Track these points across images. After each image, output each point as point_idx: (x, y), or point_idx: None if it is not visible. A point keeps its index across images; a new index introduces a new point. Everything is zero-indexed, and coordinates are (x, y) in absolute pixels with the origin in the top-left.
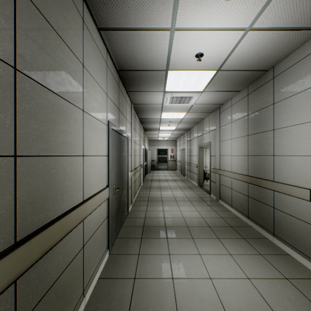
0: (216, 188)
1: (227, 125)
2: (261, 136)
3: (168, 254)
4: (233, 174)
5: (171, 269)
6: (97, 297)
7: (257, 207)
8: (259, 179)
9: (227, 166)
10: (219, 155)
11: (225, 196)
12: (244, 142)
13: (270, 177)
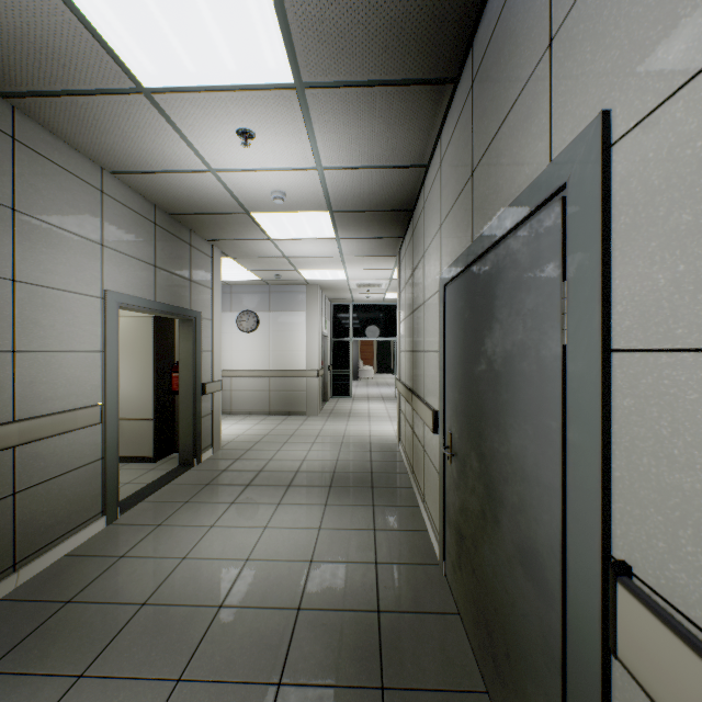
0: None
1: None
2: None
3: (313, 560)
4: None
5: (318, 537)
6: (414, 516)
7: None
8: None
9: None
10: None
11: None
12: None
13: (3, 413)
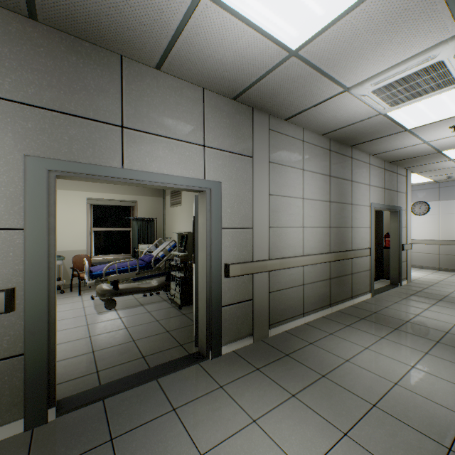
0: (260, 309)
1: (294, 169)
2: (343, 207)
3: None
4: (312, 258)
5: None
6: None
7: (340, 284)
8: (345, 251)
9: (292, 247)
10: (269, 226)
11: (288, 308)
12: (326, 209)
13: (350, 247)
